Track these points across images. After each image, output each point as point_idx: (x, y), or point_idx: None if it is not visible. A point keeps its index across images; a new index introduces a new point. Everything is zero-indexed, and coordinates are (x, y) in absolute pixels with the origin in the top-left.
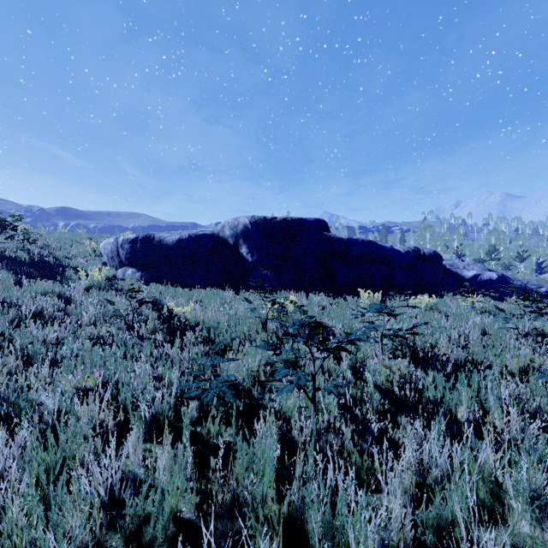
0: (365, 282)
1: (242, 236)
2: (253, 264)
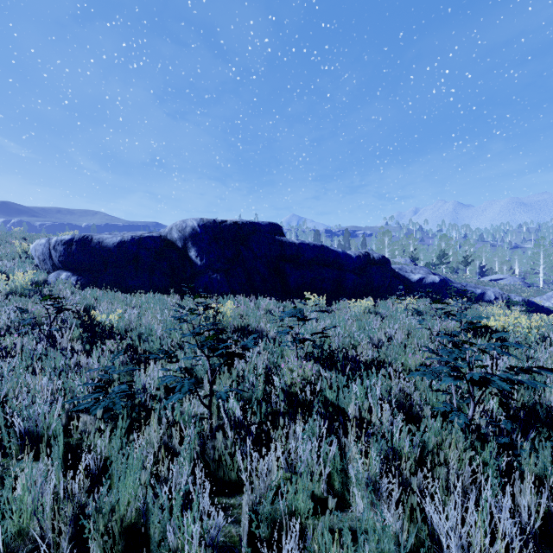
0: (316, 285)
1: (191, 239)
2: (202, 267)
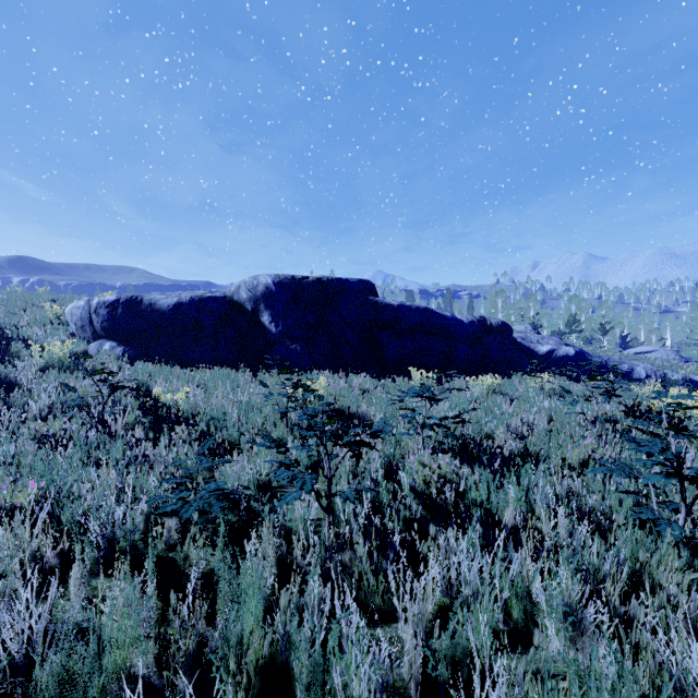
0: (420, 359)
1: (264, 300)
2: (277, 336)
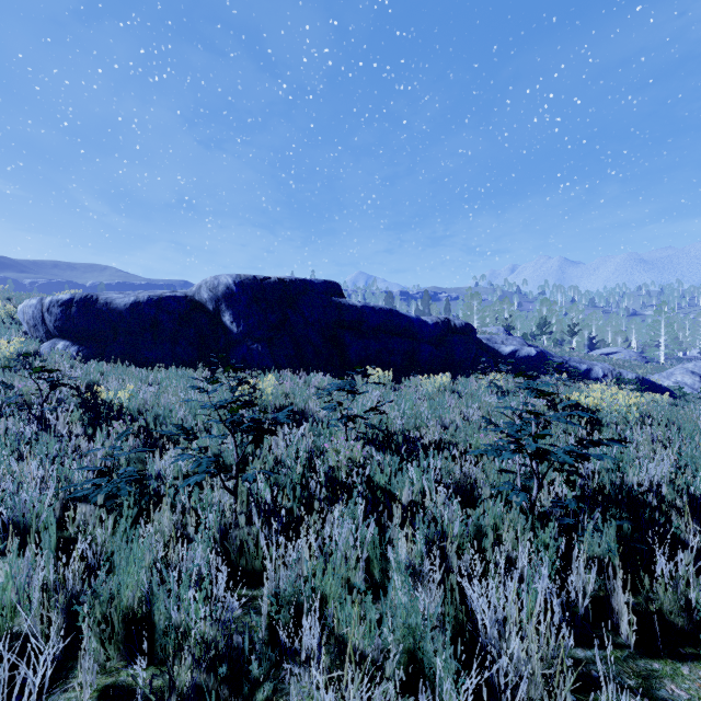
0: (383, 358)
1: (225, 300)
2: (239, 336)
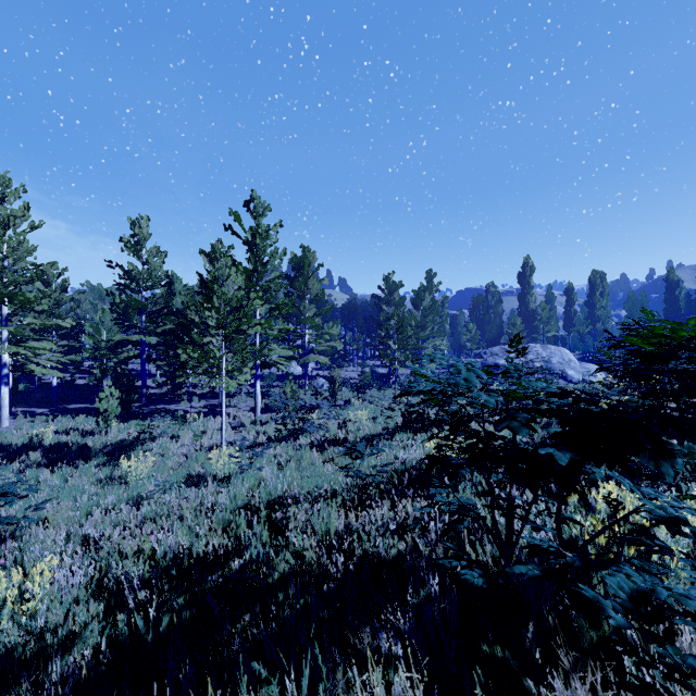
0: None
1: None
2: None
